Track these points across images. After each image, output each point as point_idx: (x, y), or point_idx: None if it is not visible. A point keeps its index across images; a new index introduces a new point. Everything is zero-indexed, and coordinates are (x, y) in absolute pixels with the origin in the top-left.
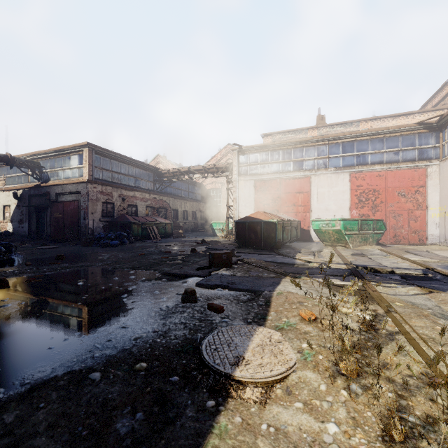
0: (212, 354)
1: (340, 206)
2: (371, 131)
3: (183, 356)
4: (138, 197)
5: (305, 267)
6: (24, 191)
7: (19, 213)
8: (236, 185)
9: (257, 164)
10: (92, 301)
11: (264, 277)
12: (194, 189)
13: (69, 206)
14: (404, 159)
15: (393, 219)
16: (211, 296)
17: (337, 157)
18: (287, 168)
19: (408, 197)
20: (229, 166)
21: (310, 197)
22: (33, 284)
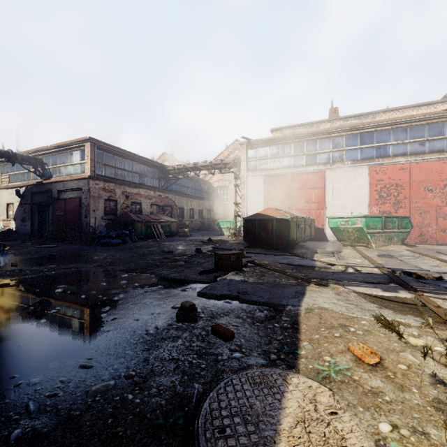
0: (215, 445)
1: (358, 203)
2: (393, 120)
3: (164, 442)
4: (143, 195)
5: (328, 270)
6: (26, 188)
7: (22, 211)
8: (244, 181)
9: (266, 158)
10: (62, 317)
11: (282, 284)
12: (201, 187)
13: (71, 204)
14: (431, 150)
15: (419, 216)
16: (217, 311)
17: (355, 150)
18: (299, 162)
19: (436, 192)
20: (237, 161)
21: (324, 193)
22: (3, 291)
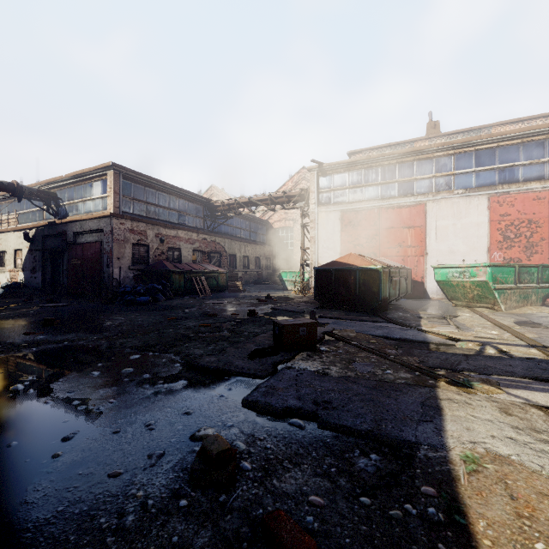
0: None
1: (473, 247)
2: (524, 130)
3: None
4: (183, 238)
5: (453, 350)
6: (37, 231)
7: (32, 260)
8: (314, 218)
9: (344, 188)
10: None
11: (391, 383)
12: (258, 228)
13: (89, 250)
14: None
15: None
16: (276, 451)
17: (468, 173)
18: (389, 192)
19: None
20: (305, 193)
21: (425, 234)
22: None
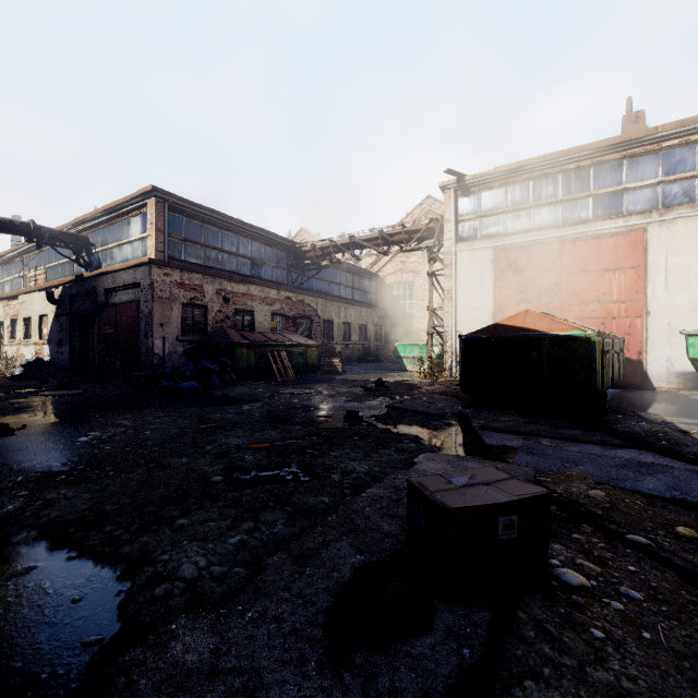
0: None
1: None
2: None
3: None
4: (256, 296)
5: None
6: (63, 289)
7: (58, 328)
8: (450, 262)
9: (500, 212)
10: None
11: None
12: (364, 284)
13: (124, 313)
14: None
15: None
16: None
17: None
18: (577, 214)
19: None
20: (435, 224)
21: (644, 280)
22: None
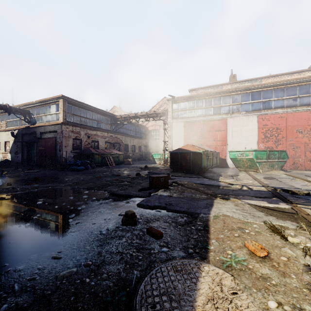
0: None
1: (250, 141)
2: (274, 83)
3: None
4: (99, 135)
5: (229, 188)
6: (18, 131)
7: (15, 147)
8: (170, 125)
9: (186, 110)
10: (41, 221)
11: (197, 198)
12: (140, 130)
13: (49, 142)
14: (301, 104)
15: (292, 150)
16: (150, 217)
17: (247, 104)
18: (208, 112)
19: (304, 133)
20: (165, 112)
21: (226, 134)
22: (0, 202)
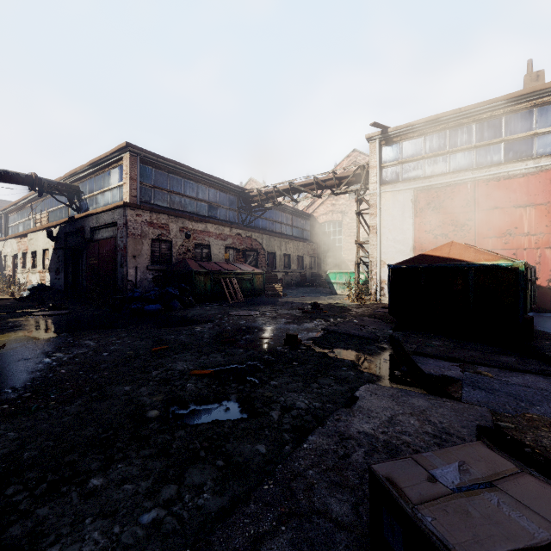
0: None
1: None
2: None
3: None
4: (213, 233)
5: None
6: (60, 228)
7: (56, 260)
8: (375, 202)
9: (419, 158)
10: None
11: None
12: (301, 223)
13: (105, 247)
14: None
15: None
16: None
17: None
18: (490, 157)
19: None
20: (362, 171)
21: None
22: None
